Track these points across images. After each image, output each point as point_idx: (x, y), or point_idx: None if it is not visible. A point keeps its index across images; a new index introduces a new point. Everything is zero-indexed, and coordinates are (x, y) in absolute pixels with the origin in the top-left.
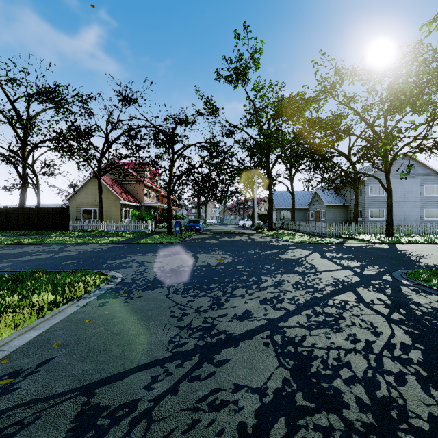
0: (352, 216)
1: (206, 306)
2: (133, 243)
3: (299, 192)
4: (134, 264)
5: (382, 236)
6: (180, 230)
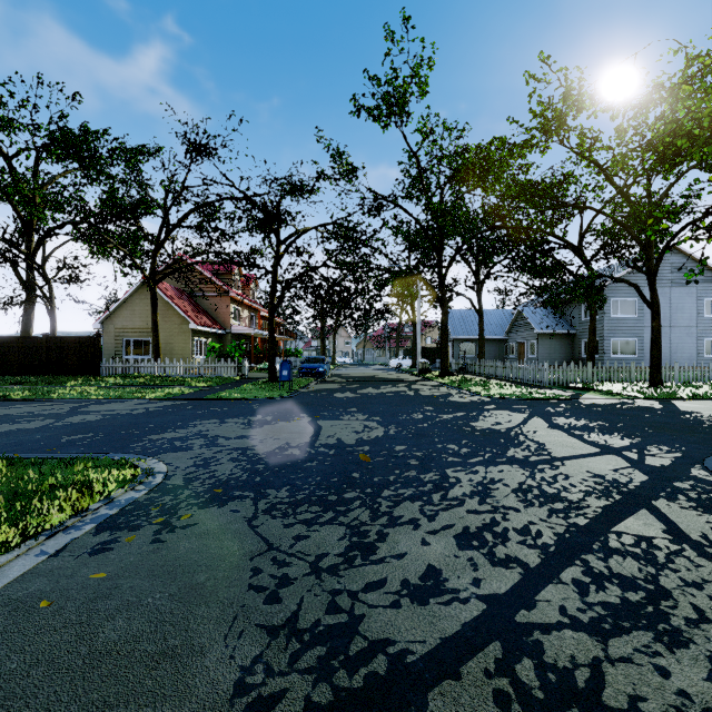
0: (582, 351)
1: (335, 555)
2: (206, 399)
3: (490, 311)
4: (198, 442)
5: (641, 386)
6: (290, 376)
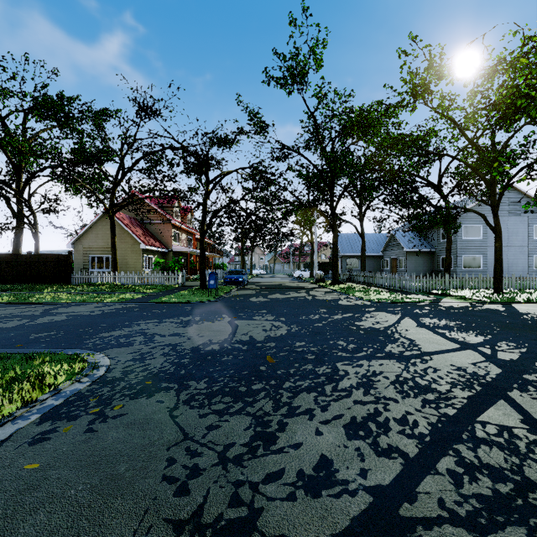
0: (440, 265)
1: (241, 445)
2: (151, 303)
3: (370, 235)
4: (138, 339)
5: (487, 292)
6: (216, 285)
